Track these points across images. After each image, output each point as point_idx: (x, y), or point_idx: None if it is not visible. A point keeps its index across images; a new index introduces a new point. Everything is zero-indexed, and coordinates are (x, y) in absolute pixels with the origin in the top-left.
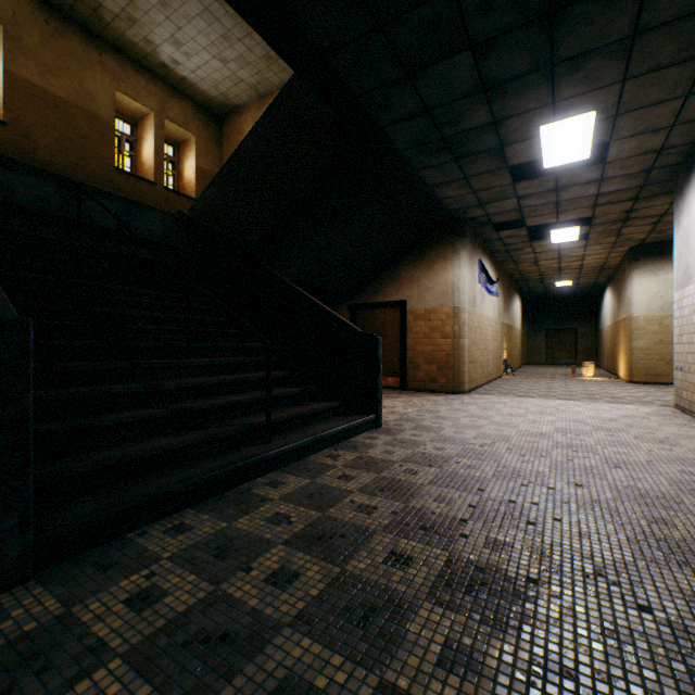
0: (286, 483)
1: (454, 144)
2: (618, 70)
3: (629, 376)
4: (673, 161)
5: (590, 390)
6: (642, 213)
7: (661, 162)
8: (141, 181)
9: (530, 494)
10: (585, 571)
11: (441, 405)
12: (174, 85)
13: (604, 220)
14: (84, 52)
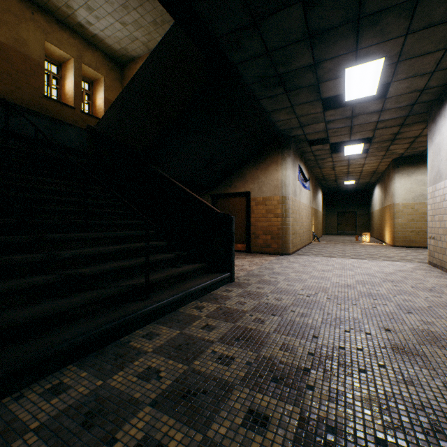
0: (159, 335)
1: (285, 80)
2: (404, 25)
3: (393, 242)
4: (430, 98)
5: (370, 251)
6: (404, 135)
7: (422, 99)
8: (64, 106)
9: (354, 340)
10: (424, 427)
11: (275, 264)
12: (88, 40)
13: (379, 140)
14: (20, 11)
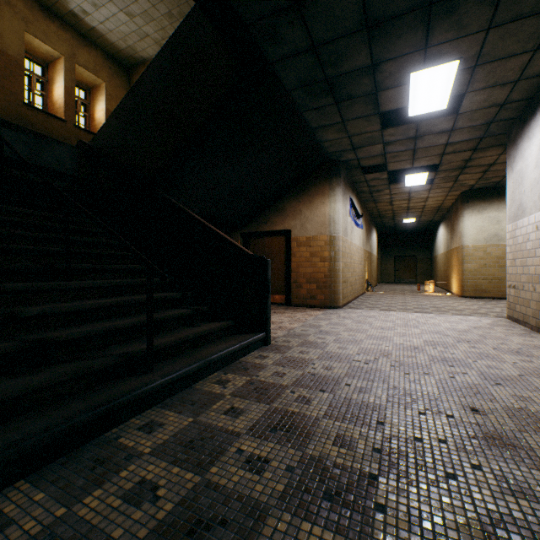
0: (163, 425)
1: (335, 87)
2: (486, 16)
3: (461, 292)
4: (510, 115)
5: (436, 304)
6: (476, 162)
7: (501, 116)
8: (51, 118)
9: (433, 426)
10: None
11: (322, 320)
12: (84, 34)
13: (447, 168)
14: None
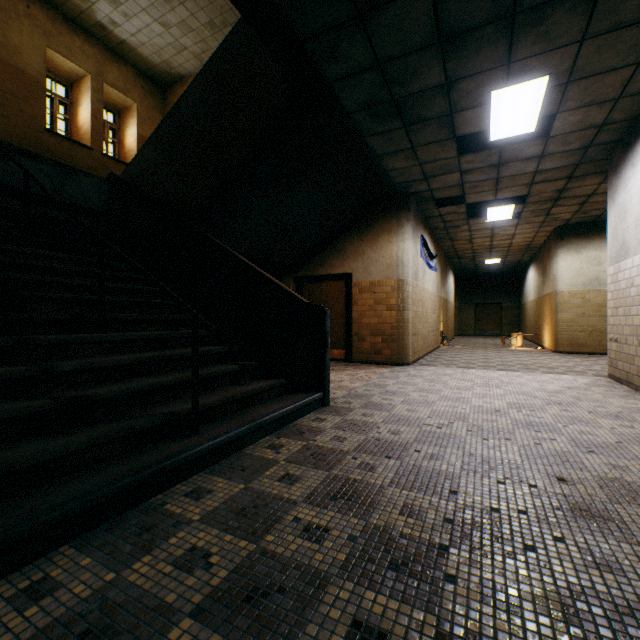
0: (212, 492)
1: (404, 108)
2: (579, 26)
3: (555, 346)
4: (611, 138)
5: (523, 360)
6: (572, 193)
7: (600, 139)
8: (76, 146)
9: (512, 496)
10: None
11: (388, 378)
12: (113, 48)
13: (537, 199)
14: (8, 2)
